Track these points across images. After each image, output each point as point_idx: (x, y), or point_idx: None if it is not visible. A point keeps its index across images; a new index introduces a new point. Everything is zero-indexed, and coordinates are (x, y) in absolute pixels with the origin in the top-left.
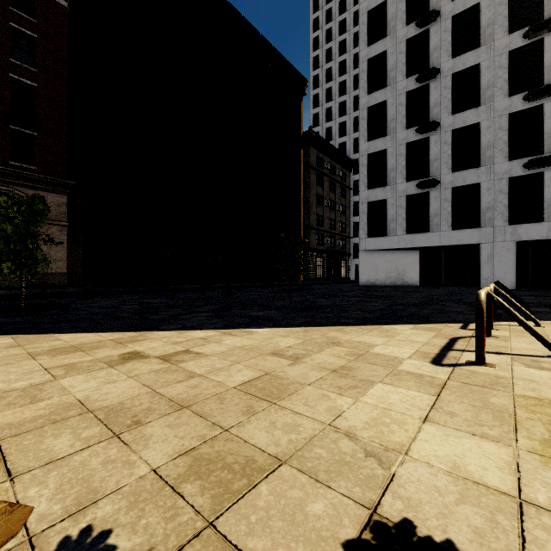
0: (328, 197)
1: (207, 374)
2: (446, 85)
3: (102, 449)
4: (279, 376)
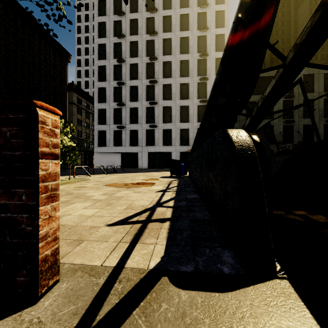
0: (85, 121)
1: None
2: (128, 89)
3: None
4: None
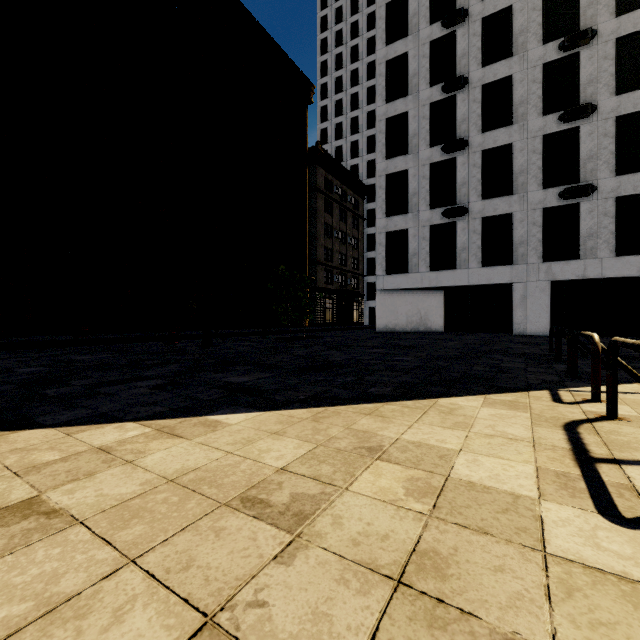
0: (338, 227)
1: None
2: (475, 98)
3: None
4: None
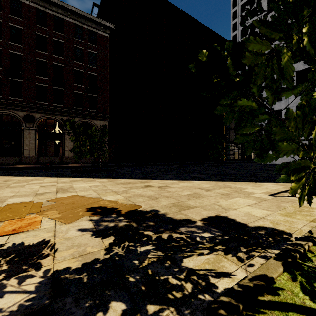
0: None
1: (175, 191)
2: None
3: (151, 201)
4: (200, 194)
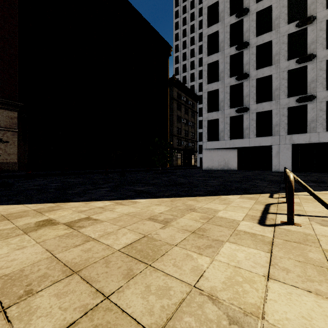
0: (184, 117)
1: (100, 237)
2: (253, 52)
3: None
4: (154, 238)
